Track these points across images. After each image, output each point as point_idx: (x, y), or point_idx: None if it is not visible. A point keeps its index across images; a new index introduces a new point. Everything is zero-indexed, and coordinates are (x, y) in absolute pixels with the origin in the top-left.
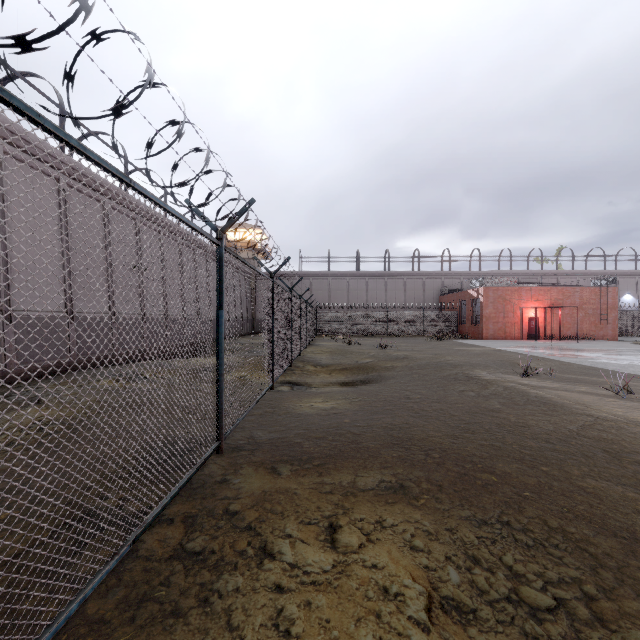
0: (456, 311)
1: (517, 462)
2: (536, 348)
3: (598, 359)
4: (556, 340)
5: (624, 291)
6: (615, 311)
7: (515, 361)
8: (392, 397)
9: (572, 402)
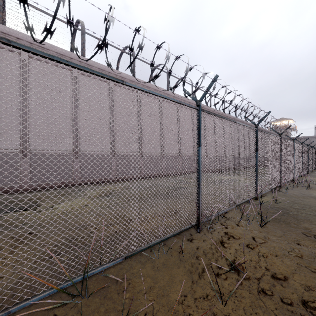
0: None
1: None
2: None
3: None
4: None
5: None
6: None
7: None
8: None
9: None
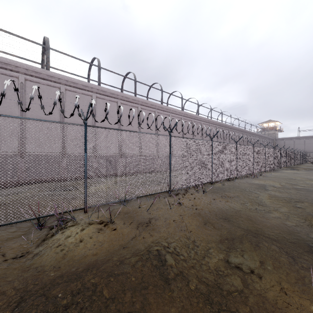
0: None
1: None
2: None
3: None
4: None
5: None
6: None
7: None
8: None
9: None
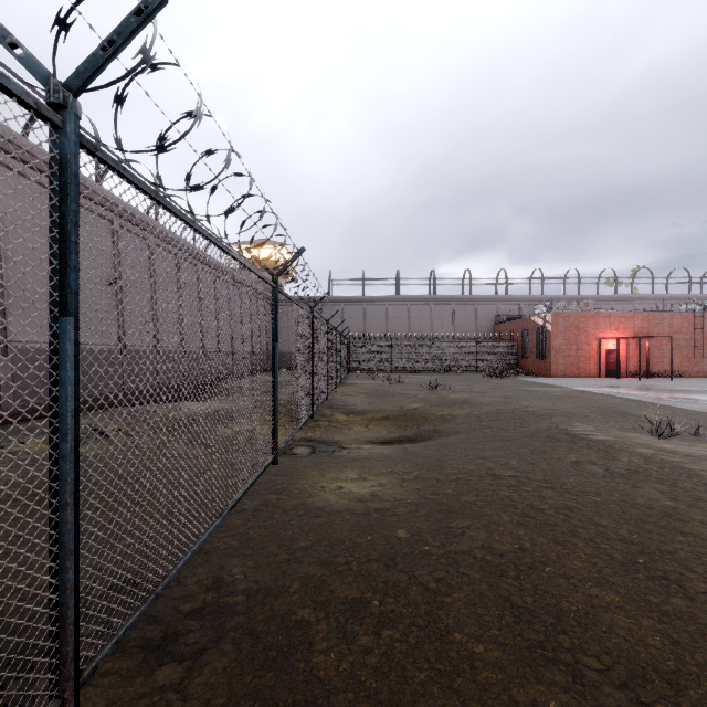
0: (516, 342)
1: None
2: (629, 388)
3: None
4: (642, 377)
5: None
6: None
7: (618, 408)
8: (467, 473)
9: None
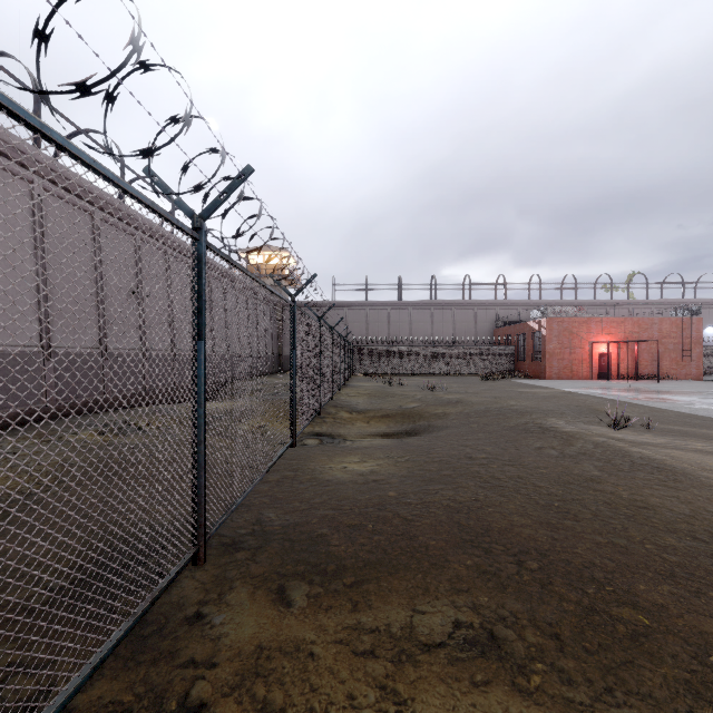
0: (513, 346)
1: (666, 581)
2: (613, 390)
3: (695, 404)
4: (631, 380)
5: (706, 323)
6: (700, 346)
7: (594, 407)
8: (449, 456)
9: (695, 467)
